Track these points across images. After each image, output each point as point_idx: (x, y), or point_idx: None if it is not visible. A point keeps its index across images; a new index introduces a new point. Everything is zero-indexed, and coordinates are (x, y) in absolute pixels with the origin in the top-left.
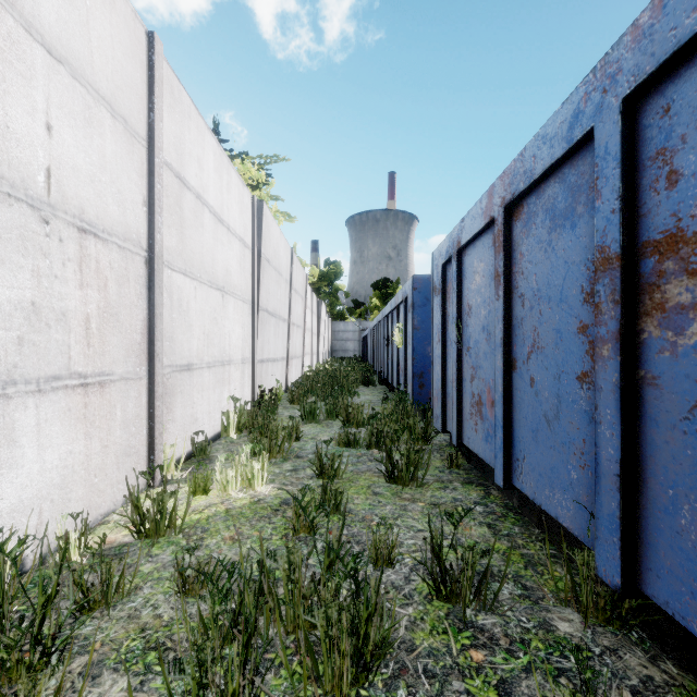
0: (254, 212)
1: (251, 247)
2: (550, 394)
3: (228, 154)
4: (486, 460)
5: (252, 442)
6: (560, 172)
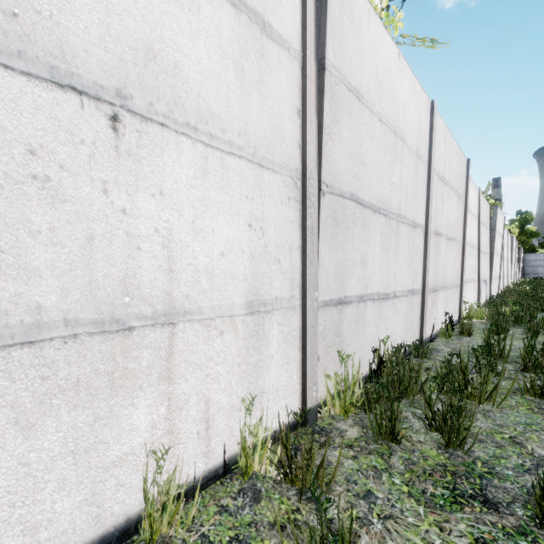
0: (511, 239)
1: (510, 248)
2: None
3: None
4: None
5: None
6: None
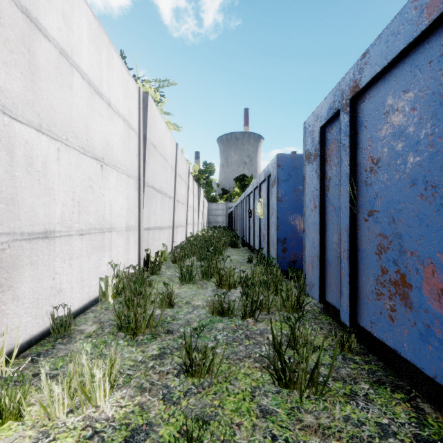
0: (140, 101)
1: (136, 131)
2: None
3: None
4: (422, 367)
5: (117, 316)
6: None
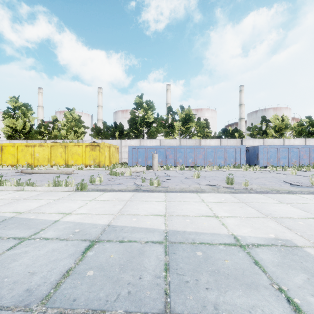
0: None
1: None
2: None
3: None
4: None
5: None
6: None
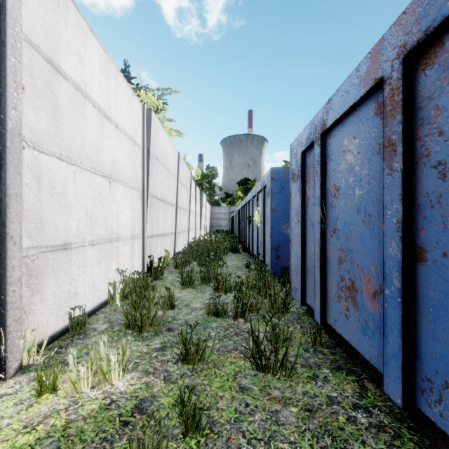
0: (143, 118)
1: (141, 146)
2: None
3: (135, 86)
4: (363, 353)
5: (126, 316)
6: None
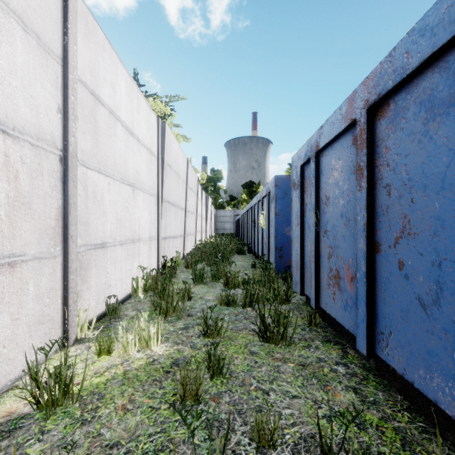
0: (159, 130)
1: (156, 155)
2: (426, 279)
3: (144, 94)
4: (344, 325)
5: (153, 304)
6: (441, 61)
